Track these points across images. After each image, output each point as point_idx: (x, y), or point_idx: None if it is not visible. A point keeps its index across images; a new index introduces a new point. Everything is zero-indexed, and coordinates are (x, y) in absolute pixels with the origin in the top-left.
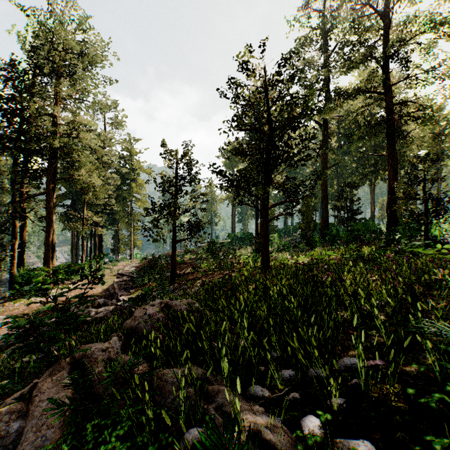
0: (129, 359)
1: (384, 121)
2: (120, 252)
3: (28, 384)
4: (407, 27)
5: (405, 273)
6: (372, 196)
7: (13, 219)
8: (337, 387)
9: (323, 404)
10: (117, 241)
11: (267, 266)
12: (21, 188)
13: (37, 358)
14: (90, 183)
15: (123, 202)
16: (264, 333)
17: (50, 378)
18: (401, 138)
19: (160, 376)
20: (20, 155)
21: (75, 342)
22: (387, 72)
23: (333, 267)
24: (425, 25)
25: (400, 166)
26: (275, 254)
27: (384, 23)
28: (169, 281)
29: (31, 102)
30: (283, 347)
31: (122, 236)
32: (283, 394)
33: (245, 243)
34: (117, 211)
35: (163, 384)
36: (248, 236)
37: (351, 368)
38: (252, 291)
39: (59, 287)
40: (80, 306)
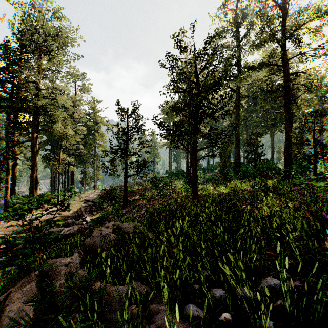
0: (84, 276)
1: (281, 87)
2: (87, 184)
3: (7, 290)
4: (299, 16)
5: (306, 201)
6: (272, 143)
7: (7, 159)
8: (264, 307)
9: (253, 326)
10: (85, 176)
11: (196, 195)
12: (13, 137)
13: (16, 268)
14: (64, 132)
15: (89, 147)
16: (198, 259)
17: (22, 289)
18: (295, 99)
19: (109, 292)
20: (12, 112)
21: (46, 256)
22: (285, 50)
23: (248, 197)
24: (313, 15)
25: (293, 120)
26: (201, 186)
27: (282, 14)
28: (122, 206)
29: (20, 72)
30: (212, 266)
31: (88, 172)
32: (215, 314)
33: (179, 177)
34: (85, 154)
35: (111, 301)
36: (181, 172)
37: (274, 288)
38: (185, 216)
39: (41, 210)
40: (48, 228)
